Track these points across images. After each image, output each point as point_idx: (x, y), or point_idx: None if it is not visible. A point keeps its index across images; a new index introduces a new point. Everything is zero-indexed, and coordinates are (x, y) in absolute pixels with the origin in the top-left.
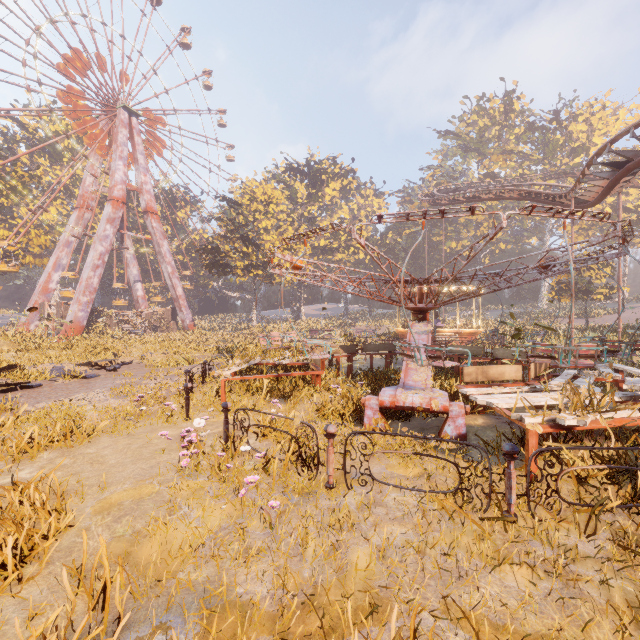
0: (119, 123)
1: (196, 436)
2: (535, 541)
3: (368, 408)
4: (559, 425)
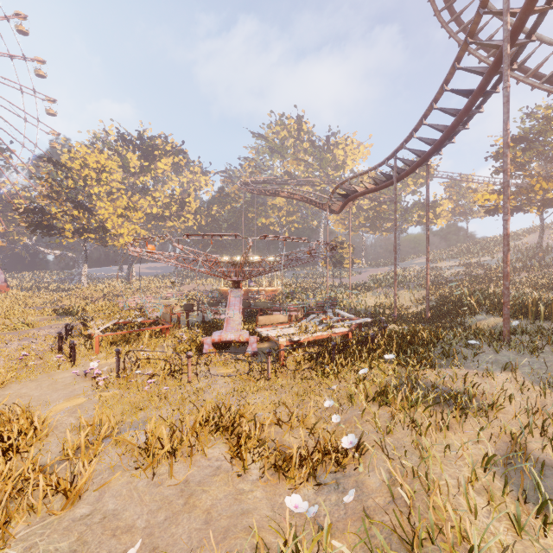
0: None
1: (102, 370)
2: (276, 384)
3: (206, 344)
4: (293, 341)
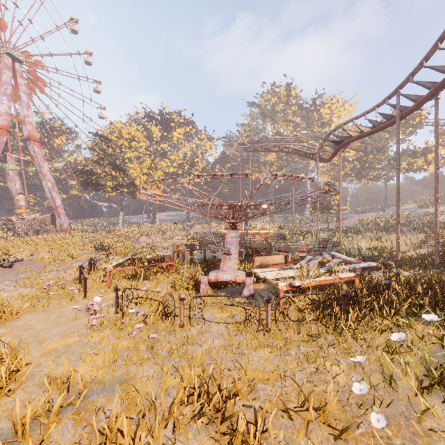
0: (3, 66)
1: (99, 307)
2: (276, 338)
3: (202, 283)
4: (294, 286)
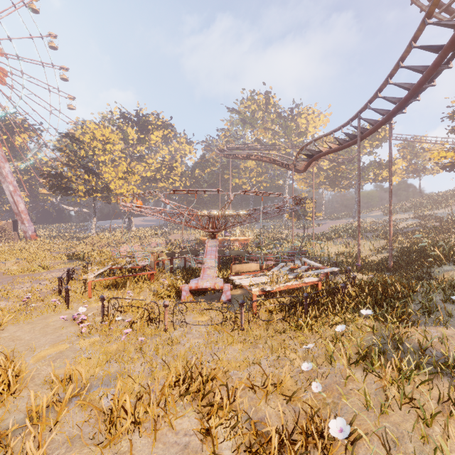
0: None
1: (87, 316)
2: (249, 336)
3: (184, 291)
4: (265, 290)
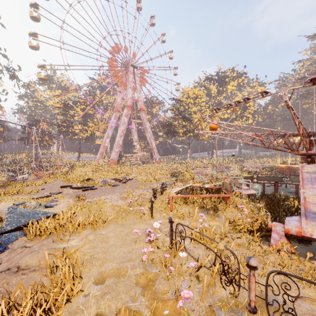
0: (129, 72)
1: (153, 238)
2: None
3: (274, 232)
4: None
